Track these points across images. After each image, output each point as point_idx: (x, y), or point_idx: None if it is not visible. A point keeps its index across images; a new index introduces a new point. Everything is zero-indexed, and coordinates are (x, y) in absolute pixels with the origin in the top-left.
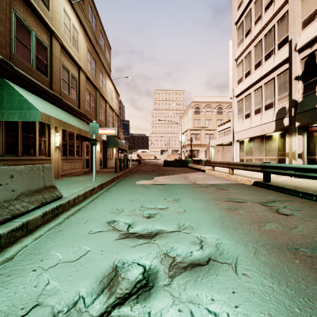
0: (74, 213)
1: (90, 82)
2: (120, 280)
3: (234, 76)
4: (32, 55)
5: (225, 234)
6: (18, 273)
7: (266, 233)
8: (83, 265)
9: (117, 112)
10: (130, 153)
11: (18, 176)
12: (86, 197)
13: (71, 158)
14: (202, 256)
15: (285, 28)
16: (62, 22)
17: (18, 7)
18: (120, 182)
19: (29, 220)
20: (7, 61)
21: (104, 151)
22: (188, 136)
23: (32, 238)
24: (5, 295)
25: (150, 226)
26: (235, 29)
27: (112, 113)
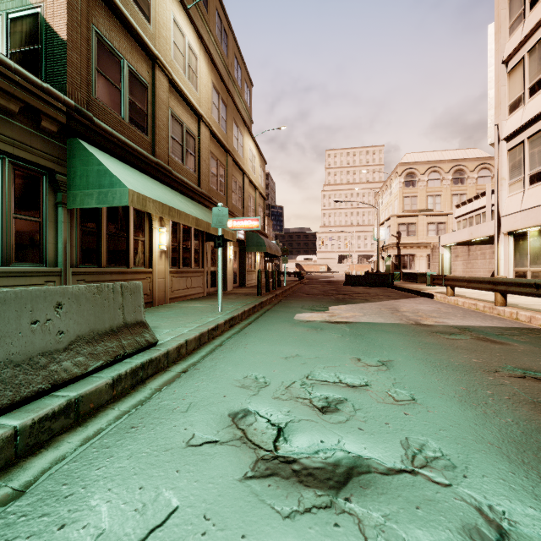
0: (173, 378)
1: (217, 142)
2: None
3: (501, 96)
4: (123, 99)
5: None
6: None
7: None
8: None
9: (262, 191)
10: (284, 262)
11: (72, 305)
12: (203, 343)
13: (185, 270)
14: None
15: None
16: (171, 41)
17: (101, 21)
18: (266, 315)
19: (83, 394)
20: (83, 110)
21: (241, 258)
22: (392, 228)
23: (81, 437)
24: None
25: (330, 439)
26: None
27: (253, 193)
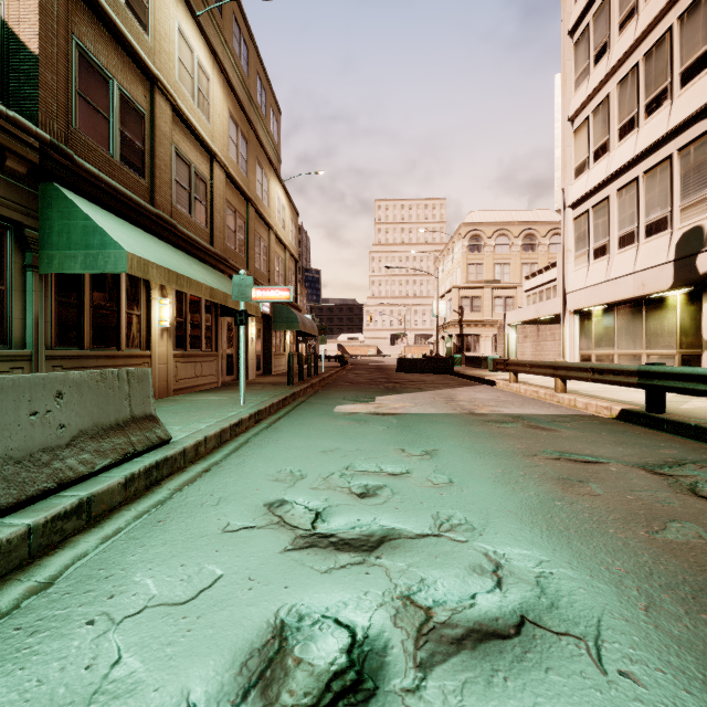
0: (194, 478)
1: (235, 188)
2: (290, 666)
3: (566, 157)
4: (112, 131)
5: (558, 548)
6: (55, 628)
7: (671, 552)
8: (205, 617)
9: (293, 252)
10: (322, 343)
11: (74, 394)
12: (224, 441)
13: (194, 353)
14: (503, 611)
15: (701, 33)
16: (175, 56)
17: (84, 29)
18: (300, 407)
19: (95, 493)
20: (61, 146)
21: (266, 337)
22: (454, 303)
23: (99, 536)
24: (16, 687)
25: (367, 518)
26: (568, 48)
27: (282, 253)
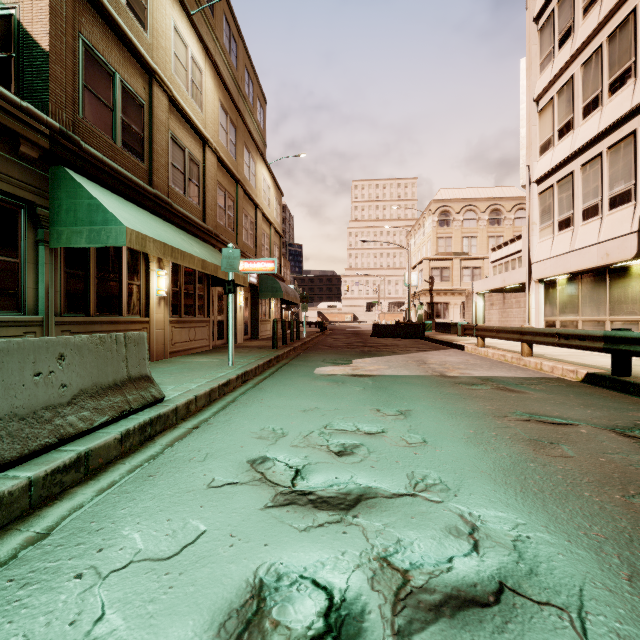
0: (184, 434)
1: (225, 170)
2: (267, 629)
3: (532, 136)
4: (115, 119)
5: (533, 510)
6: (45, 580)
7: None
8: (186, 573)
9: (278, 228)
10: (304, 310)
11: (75, 356)
12: (213, 399)
13: (188, 319)
14: (481, 576)
15: None
16: (171, 52)
17: (89, 28)
18: (283, 369)
19: (93, 448)
20: (69, 133)
21: (253, 305)
22: (425, 273)
23: (94, 488)
24: None
25: (344, 476)
26: (533, 33)
27: (268, 229)
